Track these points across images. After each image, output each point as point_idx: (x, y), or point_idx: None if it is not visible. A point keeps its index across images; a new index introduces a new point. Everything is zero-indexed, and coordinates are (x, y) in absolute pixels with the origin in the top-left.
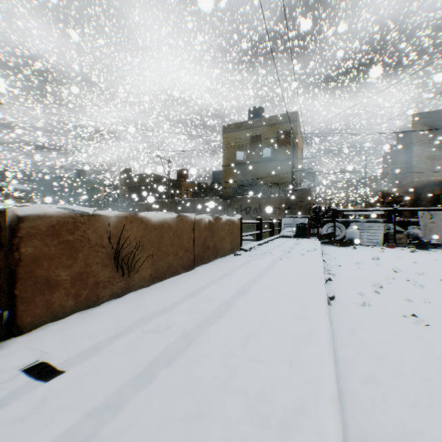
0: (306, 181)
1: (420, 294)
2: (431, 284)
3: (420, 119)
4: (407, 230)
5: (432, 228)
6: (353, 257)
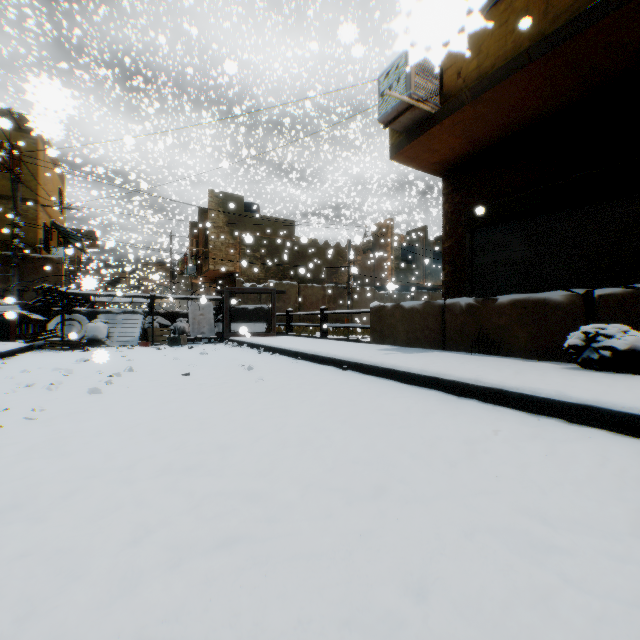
0: (63, 247)
1: (24, 400)
2: (83, 383)
3: (217, 198)
4: (175, 324)
5: (202, 322)
6: (49, 363)
